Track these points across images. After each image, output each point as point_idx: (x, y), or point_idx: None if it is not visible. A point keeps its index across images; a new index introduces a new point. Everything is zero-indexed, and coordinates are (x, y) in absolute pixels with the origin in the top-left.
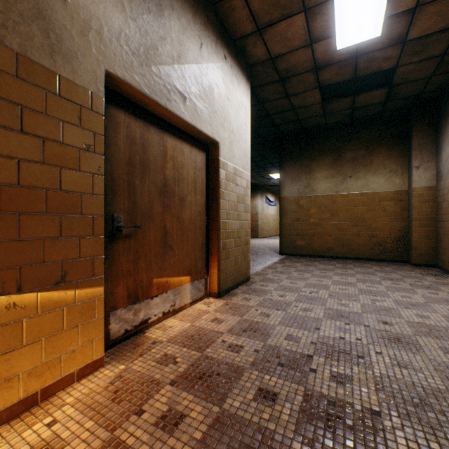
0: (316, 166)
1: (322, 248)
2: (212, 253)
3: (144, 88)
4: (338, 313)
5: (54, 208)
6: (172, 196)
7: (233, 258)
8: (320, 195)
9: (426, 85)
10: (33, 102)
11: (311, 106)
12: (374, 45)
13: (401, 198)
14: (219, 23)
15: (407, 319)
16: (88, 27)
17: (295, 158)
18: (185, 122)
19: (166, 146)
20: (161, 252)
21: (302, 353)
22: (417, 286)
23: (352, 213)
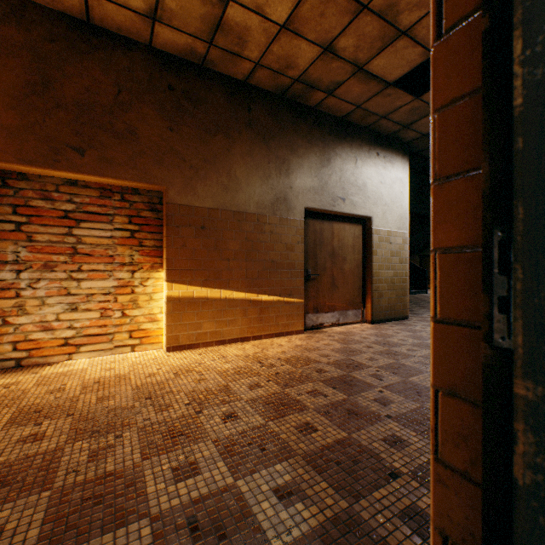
0: None
1: None
2: (367, 293)
3: (321, 206)
4: None
5: (288, 267)
6: (337, 257)
7: (387, 298)
8: None
9: None
10: (283, 231)
11: None
12: None
13: None
14: (371, 135)
15: None
16: (298, 194)
17: None
18: (344, 213)
19: (333, 229)
20: (330, 289)
21: (401, 343)
22: None
23: None
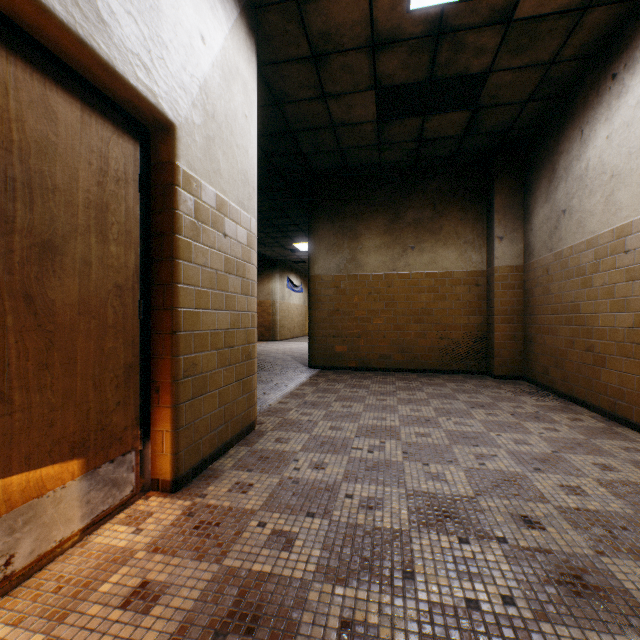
0: (364, 229)
1: (373, 357)
2: (158, 387)
3: None
4: (436, 507)
5: None
6: None
7: (217, 392)
8: (370, 274)
9: (519, 117)
10: None
11: (360, 126)
12: (467, 17)
13: (479, 282)
14: None
15: (556, 503)
16: None
17: (333, 215)
18: (42, 7)
19: None
20: None
21: None
22: (523, 417)
23: (415, 303)
